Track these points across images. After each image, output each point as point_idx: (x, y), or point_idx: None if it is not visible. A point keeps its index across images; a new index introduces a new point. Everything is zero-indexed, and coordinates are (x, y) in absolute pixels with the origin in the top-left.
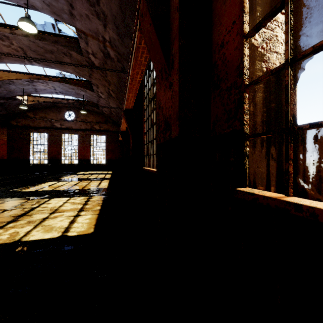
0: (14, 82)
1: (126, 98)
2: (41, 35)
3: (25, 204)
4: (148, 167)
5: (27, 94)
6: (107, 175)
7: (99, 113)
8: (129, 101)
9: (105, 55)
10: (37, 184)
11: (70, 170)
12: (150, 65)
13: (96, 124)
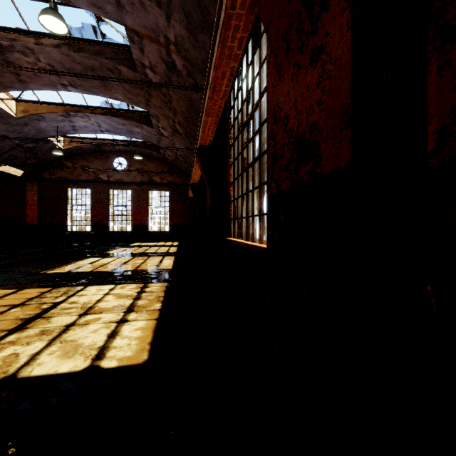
0: (45, 117)
1: (202, 126)
2: (78, 44)
3: (46, 295)
4: (237, 238)
5: (62, 135)
6: (171, 248)
7: (160, 160)
8: (207, 131)
9: (168, 68)
10: (72, 261)
11: (121, 240)
12: (241, 70)
13: (156, 175)
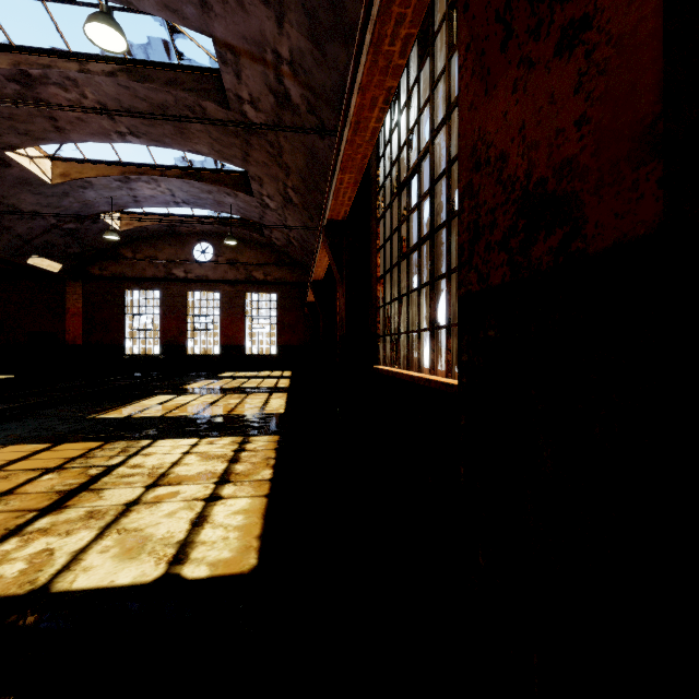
0: (94, 183)
1: (335, 188)
2: (142, 69)
3: (96, 453)
4: (390, 366)
5: (118, 209)
6: (281, 380)
7: (263, 245)
8: (341, 197)
9: (278, 101)
10: (134, 400)
11: (205, 368)
12: (398, 97)
13: (257, 269)
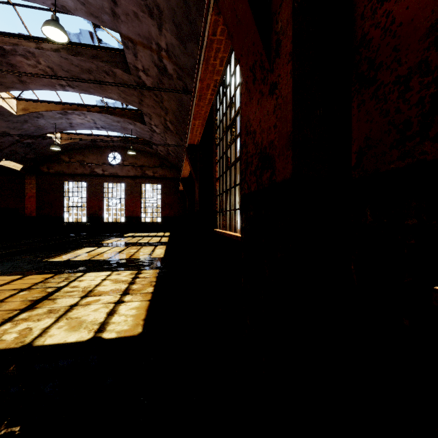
0: (44, 114)
1: (191, 127)
2: (76, 48)
3: (50, 280)
4: (222, 229)
5: (59, 131)
6: (163, 238)
7: (152, 154)
8: (195, 132)
9: (160, 71)
10: (71, 250)
11: (115, 231)
12: (226, 78)
13: (148, 169)
